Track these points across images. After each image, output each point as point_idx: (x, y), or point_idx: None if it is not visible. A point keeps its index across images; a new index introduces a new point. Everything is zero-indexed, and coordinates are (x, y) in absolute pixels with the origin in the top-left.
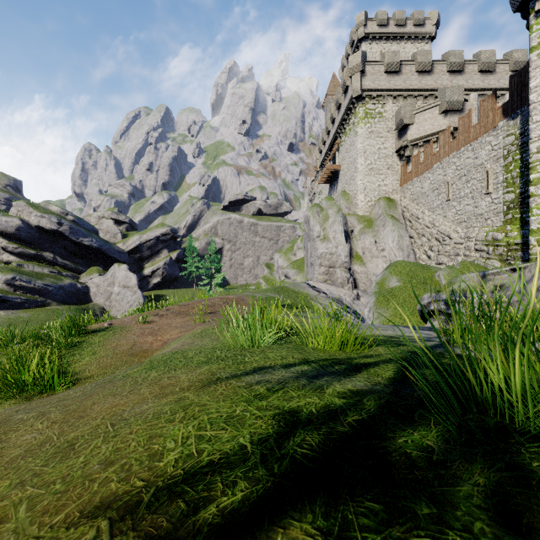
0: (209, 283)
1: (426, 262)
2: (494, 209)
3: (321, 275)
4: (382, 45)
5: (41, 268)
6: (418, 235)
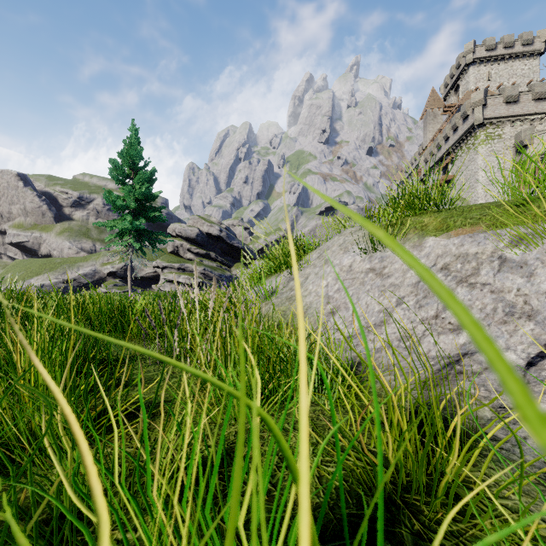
0: None
1: None
2: None
3: None
4: (490, 66)
5: (212, 263)
6: None
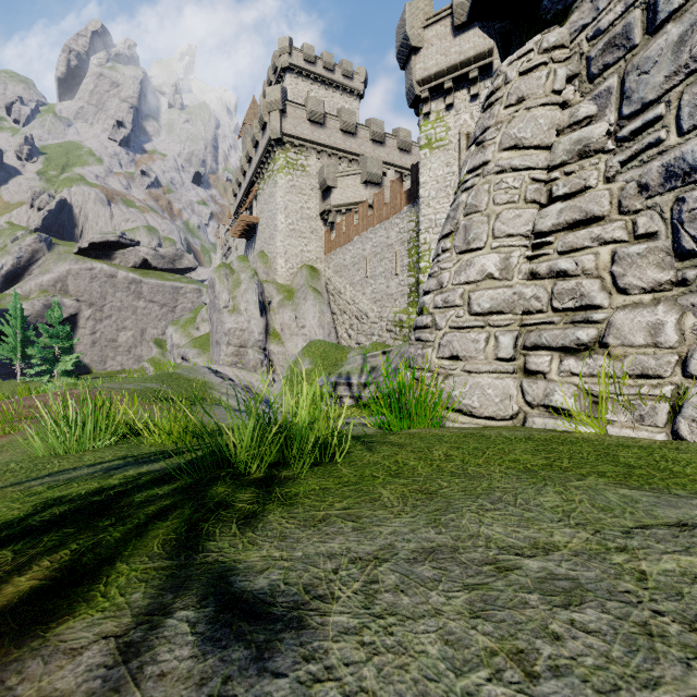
0: (48, 370)
1: (347, 342)
2: (401, 291)
3: (230, 357)
4: (310, 84)
5: None
6: (340, 312)
